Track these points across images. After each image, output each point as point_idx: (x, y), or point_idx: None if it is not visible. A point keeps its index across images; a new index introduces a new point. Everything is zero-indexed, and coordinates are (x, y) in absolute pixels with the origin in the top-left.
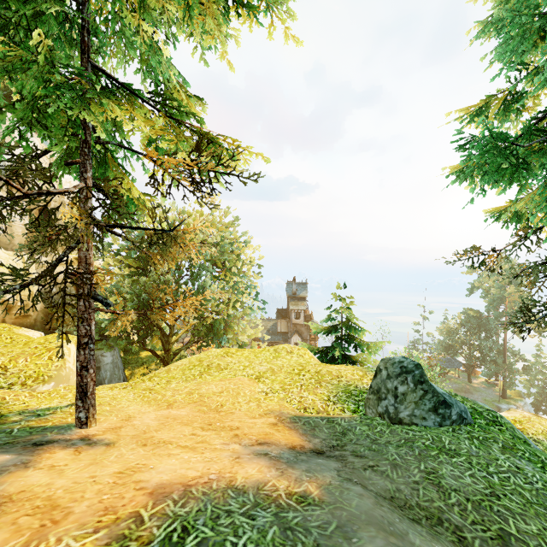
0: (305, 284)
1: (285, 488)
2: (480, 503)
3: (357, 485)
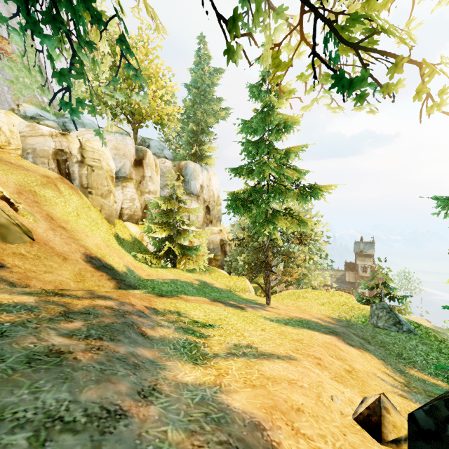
0: (372, 243)
1: (324, 324)
2: (384, 342)
3: (344, 328)
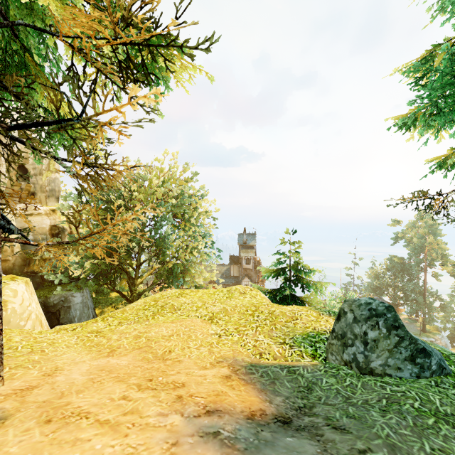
0: (254, 234)
1: None
2: None
3: None
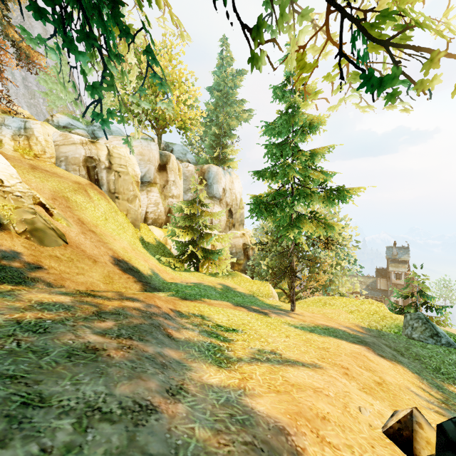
0: (407, 248)
1: (352, 333)
2: (419, 355)
3: (374, 338)
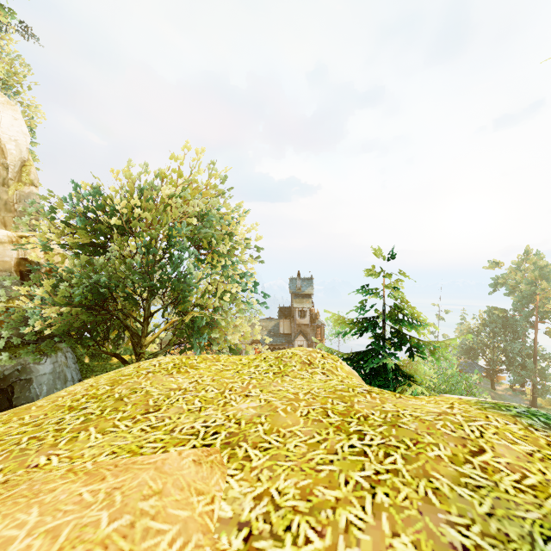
0: (311, 279)
1: None
2: None
3: None
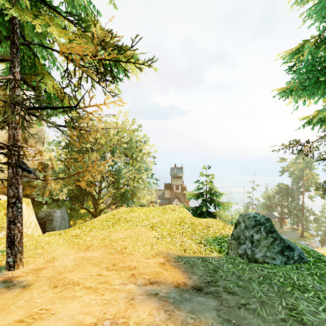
0: (182, 168)
1: None
2: None
3: None
